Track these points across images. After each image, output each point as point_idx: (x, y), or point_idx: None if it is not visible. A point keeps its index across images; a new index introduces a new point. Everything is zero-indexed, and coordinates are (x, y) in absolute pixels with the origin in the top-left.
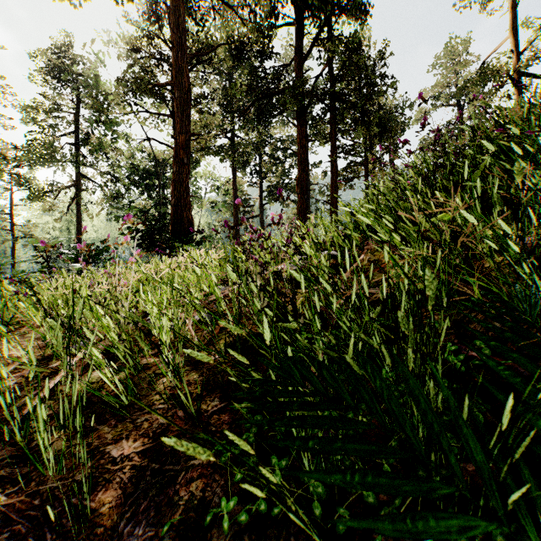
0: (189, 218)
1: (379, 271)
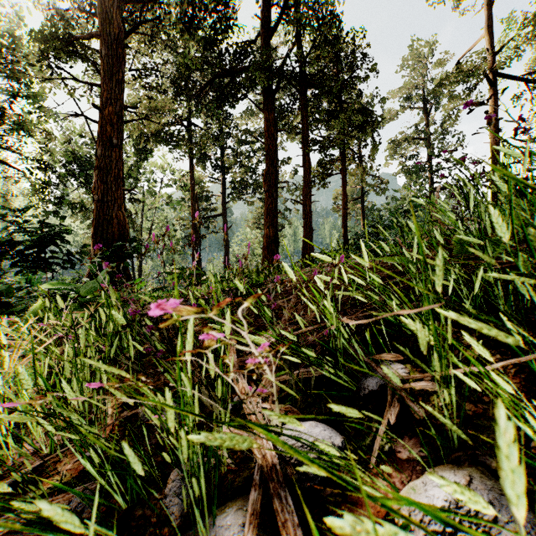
0: (120, 219)
1: None
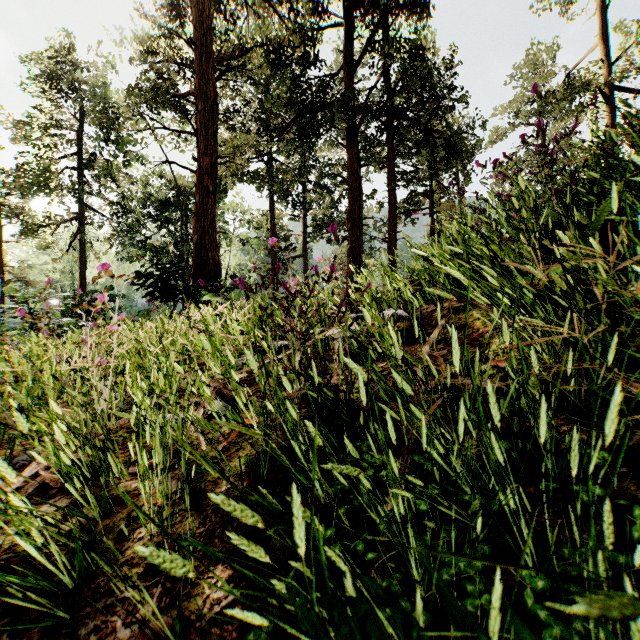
0: (216, 259)
1: (471, 344)
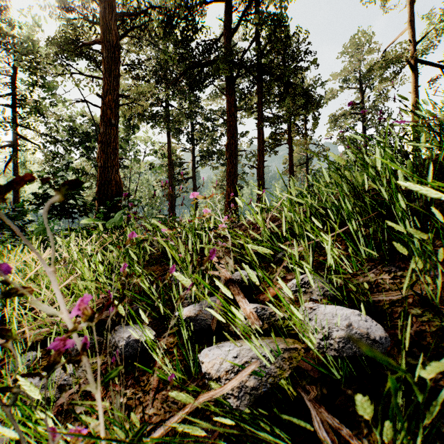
0: (117, 180)
1: None
